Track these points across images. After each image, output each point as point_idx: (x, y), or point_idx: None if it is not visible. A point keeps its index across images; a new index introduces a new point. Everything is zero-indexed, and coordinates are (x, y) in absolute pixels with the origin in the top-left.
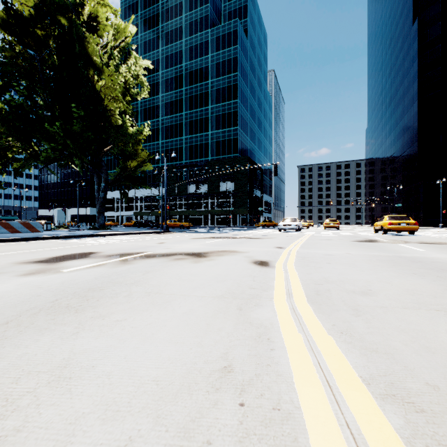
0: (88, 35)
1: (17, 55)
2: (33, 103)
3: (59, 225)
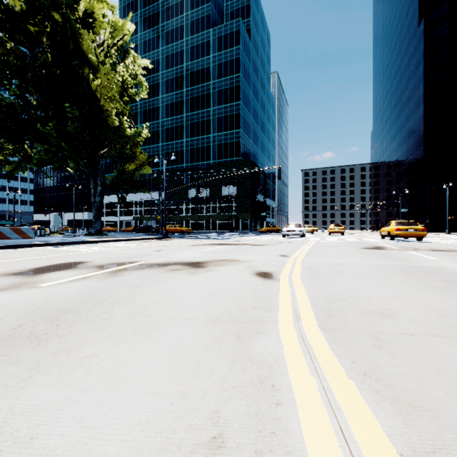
0: (83, 31)
1: (9, 52)
2: (25, 103)
3: (54, 231)
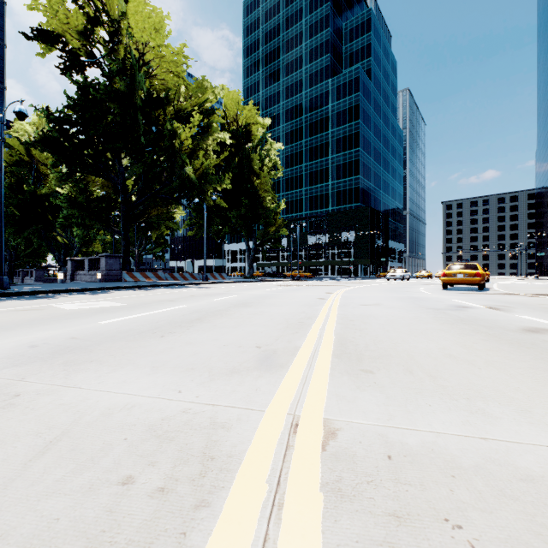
0: (253, 156)
1: None
2: None
3: None
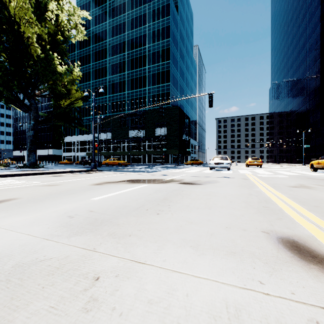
0: None
1: None
2: None
3: None
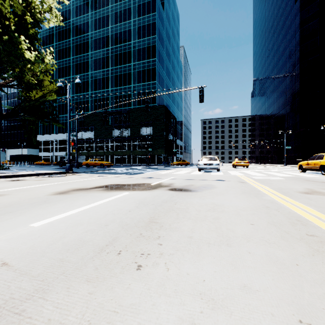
0: None
1: None
2: None
3: None
